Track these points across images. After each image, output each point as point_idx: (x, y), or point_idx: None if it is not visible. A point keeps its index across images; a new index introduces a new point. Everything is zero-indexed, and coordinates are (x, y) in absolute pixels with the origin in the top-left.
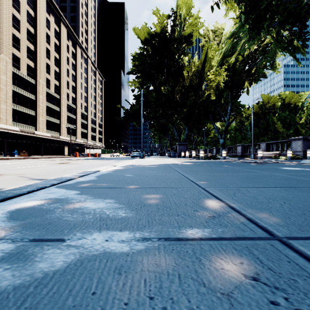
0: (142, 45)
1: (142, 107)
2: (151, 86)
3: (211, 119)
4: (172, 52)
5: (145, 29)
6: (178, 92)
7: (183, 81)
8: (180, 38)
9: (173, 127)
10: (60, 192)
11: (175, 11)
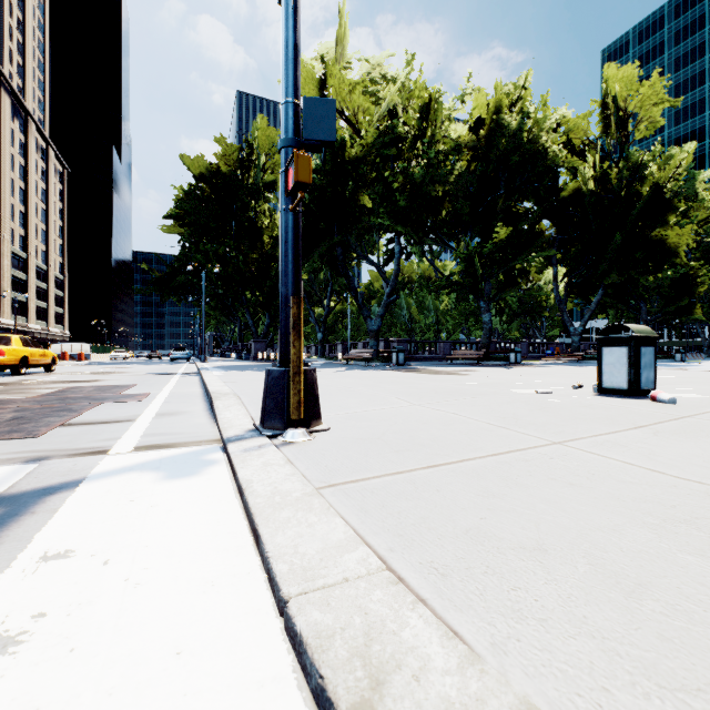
0: (195, 180)
1: (203, 294)
2: (216, 268)
3: (306, 302)
4: (244, 202)
5: (201, 162)
6: (254, 260)
7: (261, 246)
8: (257, 185)
9: (246, 311)
10: (216, 369)
11: (249, 144)
